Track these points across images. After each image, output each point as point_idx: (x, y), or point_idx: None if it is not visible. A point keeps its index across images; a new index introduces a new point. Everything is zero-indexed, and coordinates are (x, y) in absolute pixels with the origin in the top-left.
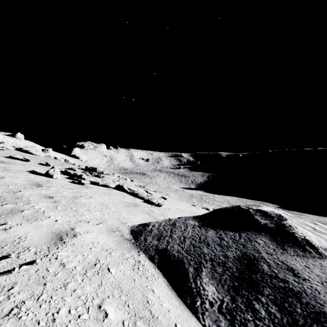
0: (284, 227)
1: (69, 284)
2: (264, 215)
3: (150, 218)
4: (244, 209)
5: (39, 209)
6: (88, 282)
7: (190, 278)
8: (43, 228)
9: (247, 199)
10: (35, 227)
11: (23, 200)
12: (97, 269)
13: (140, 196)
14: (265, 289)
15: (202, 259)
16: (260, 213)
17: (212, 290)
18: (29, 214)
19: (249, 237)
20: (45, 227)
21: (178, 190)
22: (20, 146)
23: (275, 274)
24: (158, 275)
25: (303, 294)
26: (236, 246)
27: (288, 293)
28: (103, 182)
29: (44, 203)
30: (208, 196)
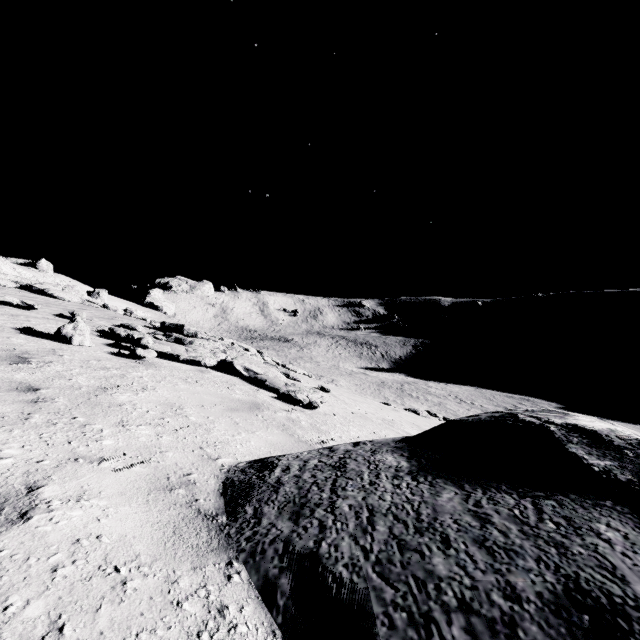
0: None
1: None
2: (594, 444)
3: (286, 440)
4: (532, 425)
5: None
6: None
7: None
8: None
9: (495, 390)
10: None
11: None
12: None
13: (271, 385)
14: None
15: (433, 605)
16: (582, 436)
17: None
18: None
19: (567, 515)
20: None
21: (355, 373)
22: (32, 282)
23: None
24: None
25: None
26: (536, 550)
27: None
28: (190, 353)
29: None
30: (416, 386)
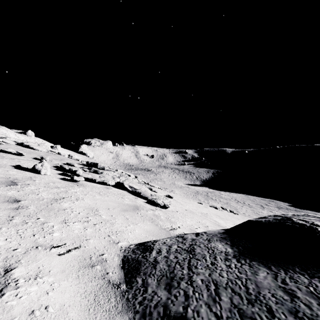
0: None
1: None
2: None
3: (154, 228)
4: (305, 226)
5: None
6: None
7: None
8: None
9: (255, 196)
10: None
11: None
12: None
13: (143, 195)
14: None
15: None
16: None
17: None
18: None
19: None
20: None
21: (183, 187)
22: (23, 142)
23: None
24: None
25: None
26: None
27: None
28: (101, 178)
29: None
30: (214, 193)
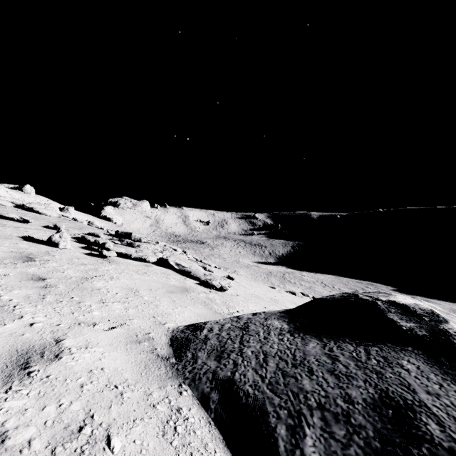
0: (447, 335)
1: None
2: (404, 313)
3: (207, 312)
4: (367, 301)
5: (8, 301)
6: None
7: (282, 453)
8: None
9: (349, 278)
10: None
11: None
12: (83, 440)
13: (194, 275)
14: None
15: (302, 406)
16: (397, 308)
17: None
18: None
19: (385, 355)
20: (2, 339)
21: (251, 266)
22: (23, 202)
23: None
24: (215, 444)
25: None
26: (364, 375)
27: None
28: (138, 253)
29: (23, 290)
30: (293, 275)
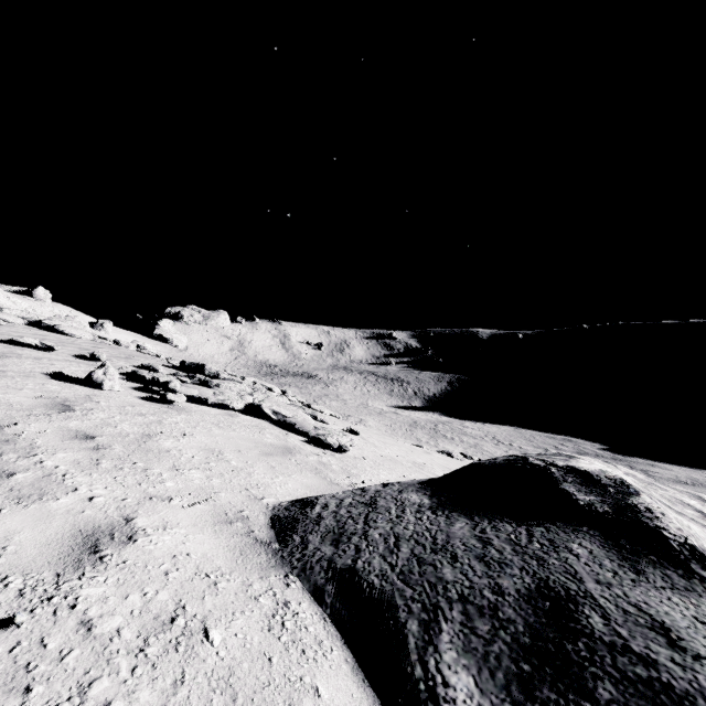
0: (635, 512)
1: (94, 685)
2: (585, 483)
3: (320, 483)
4: (537, 467)
5: (54, 468)
6: (148, 676)
7: (412, 650)
8: (54, 520)
9: (535, 430)
10: (35, 517)
11: (20, 445)
12: (177, 632)
13: (300, 429)
14: (600, 686)
15: (440, 598)
16: (576, 476)
17: (467, 686)
18: (26, 484)
19: (551, 538)
20: (59, 517)
21: (385, 412)
22: (39, 317)
23: (622, 642)
24: (332, 641)
25: (699, 699)
26: (521, 562)
27: (661, 698)
28: (218, 397)
29: (69, 453)
30: (451, 426)
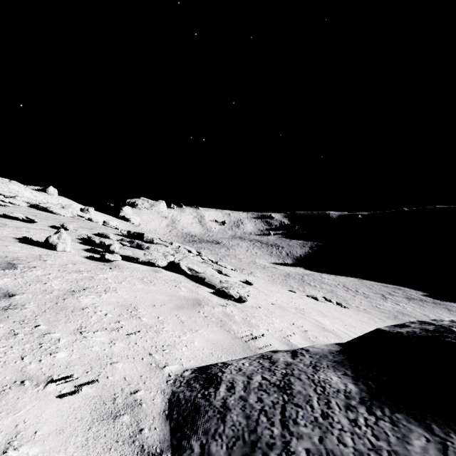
0: None
1: None
2: None
3: (224, 337)
4: None
5: None
6: None
7: None
8: None
9: (373, 281)
10: None
11: None
12: None
13: (208, 282)
14: None
15: None
16: None
17: None
18: None
19: None
20: None
21: (267, 267)
22: (39, 202)
23: None
24: None
25: None
26: None
27: None
28: (147, 257)
29: None
30: (313, 277)
